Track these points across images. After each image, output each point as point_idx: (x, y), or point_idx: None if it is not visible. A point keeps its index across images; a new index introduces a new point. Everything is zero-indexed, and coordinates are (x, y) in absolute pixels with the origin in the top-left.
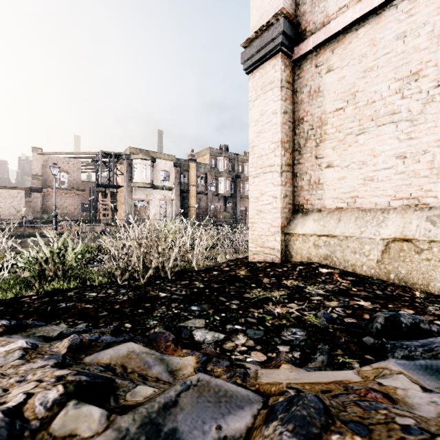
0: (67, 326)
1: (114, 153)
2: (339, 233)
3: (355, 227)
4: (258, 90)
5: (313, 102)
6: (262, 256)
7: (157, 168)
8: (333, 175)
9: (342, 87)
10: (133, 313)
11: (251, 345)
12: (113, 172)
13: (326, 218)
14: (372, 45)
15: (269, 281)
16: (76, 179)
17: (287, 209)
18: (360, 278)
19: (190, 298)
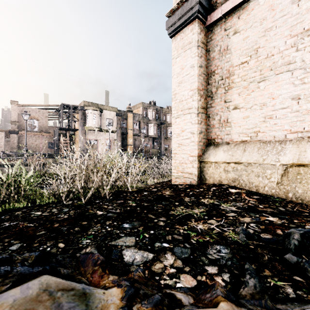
0: (0, 247)
1: (72, 105)
2: (245, 160)
3: (258, 156)
4: (179, 49)
5: (223, 58)
6: (183, 180)
7: (104, 117)
8: (239, 115)
9: (246, 45)
10: (69, 231)
11: (179, 266)
12: (71, 119)
13: (234, 149)
14: (272, 9)
15: (189, 200)
16: (44, 124)
17: (202, 142)
18: (263, 196)
19: (123, 215)
